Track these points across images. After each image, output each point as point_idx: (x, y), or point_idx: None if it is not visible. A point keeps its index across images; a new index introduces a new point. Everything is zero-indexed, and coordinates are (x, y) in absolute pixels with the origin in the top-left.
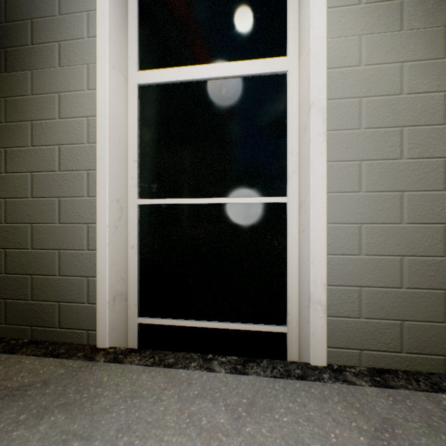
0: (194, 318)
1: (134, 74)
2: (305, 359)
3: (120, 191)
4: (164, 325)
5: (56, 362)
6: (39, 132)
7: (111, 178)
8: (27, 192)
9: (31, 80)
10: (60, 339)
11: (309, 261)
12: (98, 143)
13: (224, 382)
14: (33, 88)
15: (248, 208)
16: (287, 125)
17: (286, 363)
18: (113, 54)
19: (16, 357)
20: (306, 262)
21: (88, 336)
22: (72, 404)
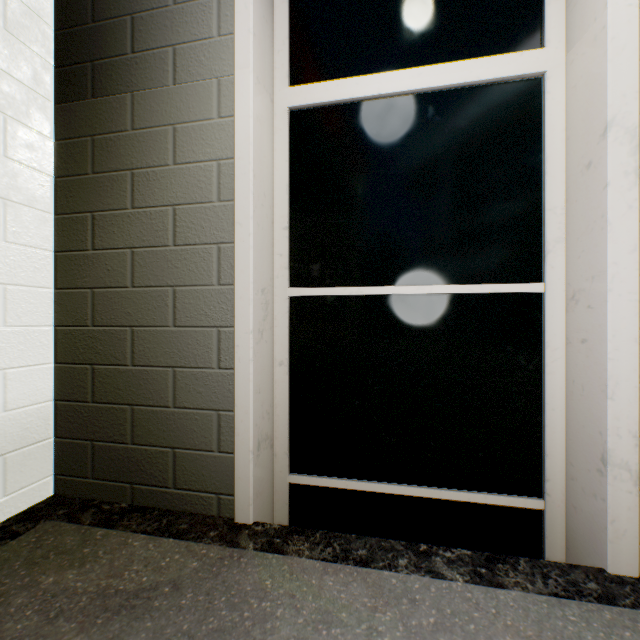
0: (381, 478)
1: (283, 91)
2: (589, 560)
3: (265, 277)
4: (331, 487)
5: (181, 547)
6: (143, 186)
7: (255, 255)
8: (125, 279)
9: (131, 107)
10: (176, 505)
11: (604, 394)
12: (236, 201)
13: (471, 602)
14: (134, 120)
15: (473, 301)
16: (544, 162)
17: (561, 567)
18: (257, 60)
19: (118, 535)
20: (594, 394)
21: (218, 503)
22: (231, 631)
